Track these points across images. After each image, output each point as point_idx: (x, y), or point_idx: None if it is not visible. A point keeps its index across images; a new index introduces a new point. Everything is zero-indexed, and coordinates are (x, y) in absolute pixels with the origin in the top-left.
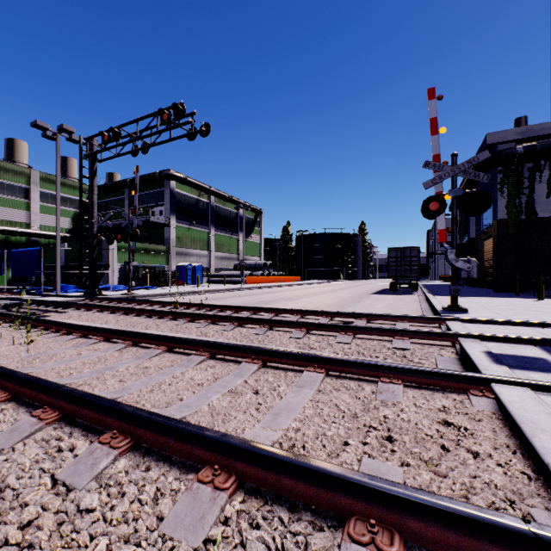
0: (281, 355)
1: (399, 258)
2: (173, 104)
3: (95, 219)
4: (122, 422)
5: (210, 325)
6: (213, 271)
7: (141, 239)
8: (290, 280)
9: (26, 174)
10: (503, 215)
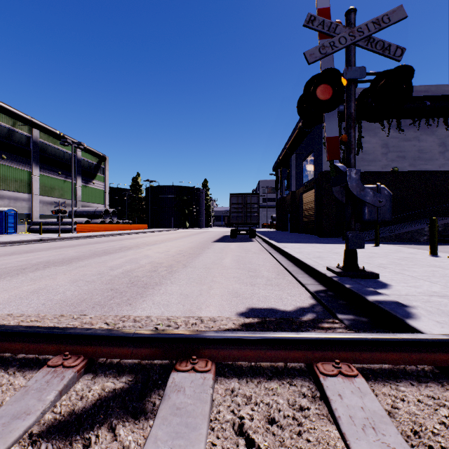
0: None
1: (241, 205)
2: None
3: None
4: None
5: None
6: (38, 218)
7: None
8: (136, 228)
9: None
10: (327, 167)
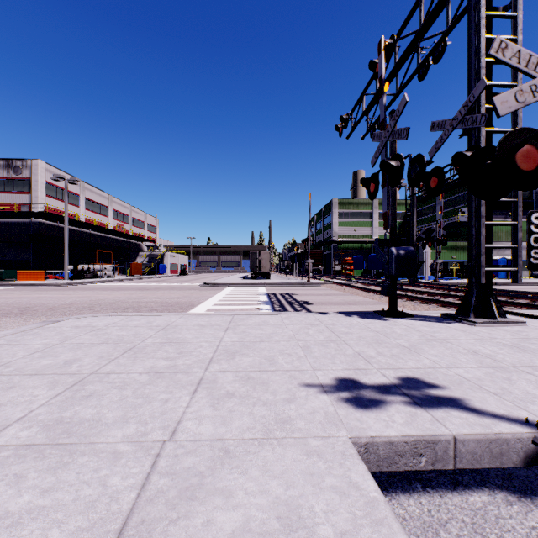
0: None
1: None
2: None
3: (414, 234)
4: (423, 300)
5: None
6: None
7: (444, 244)
8: None
9: (370, 203)
10: None
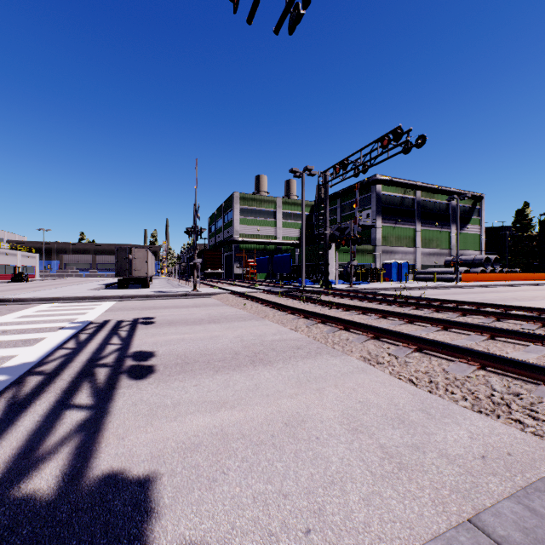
0: (509, 332)
1: None
2: (392, 131)
3: (328, 231)
4: (409, 341)
5: (434, 312)
6: (420, 268)
7: (360, 243)
8: (528, 278)
9: (274, 201)
10: None
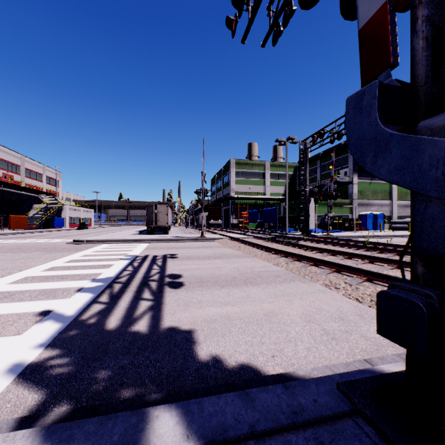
0: None
1: None
2: None
3: (307, 188)
4: (362, 274)
5: (395, 256)
6: (395, 218)
7: (335, 198)
8: None
9: (263, 164)
10: None
